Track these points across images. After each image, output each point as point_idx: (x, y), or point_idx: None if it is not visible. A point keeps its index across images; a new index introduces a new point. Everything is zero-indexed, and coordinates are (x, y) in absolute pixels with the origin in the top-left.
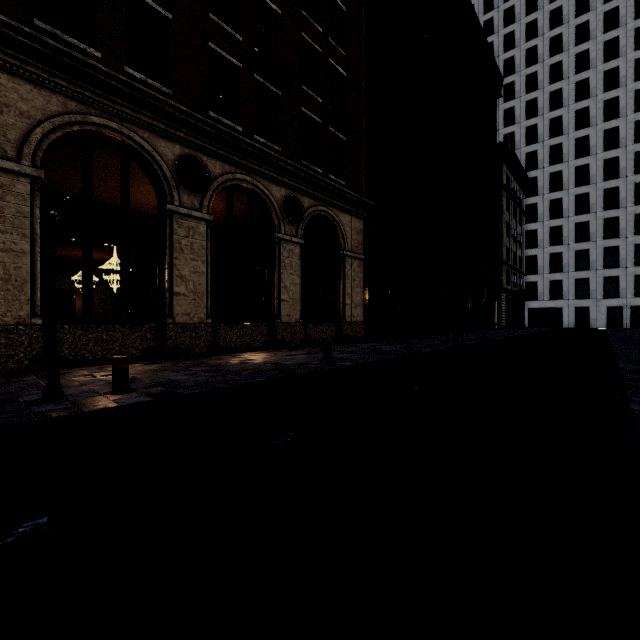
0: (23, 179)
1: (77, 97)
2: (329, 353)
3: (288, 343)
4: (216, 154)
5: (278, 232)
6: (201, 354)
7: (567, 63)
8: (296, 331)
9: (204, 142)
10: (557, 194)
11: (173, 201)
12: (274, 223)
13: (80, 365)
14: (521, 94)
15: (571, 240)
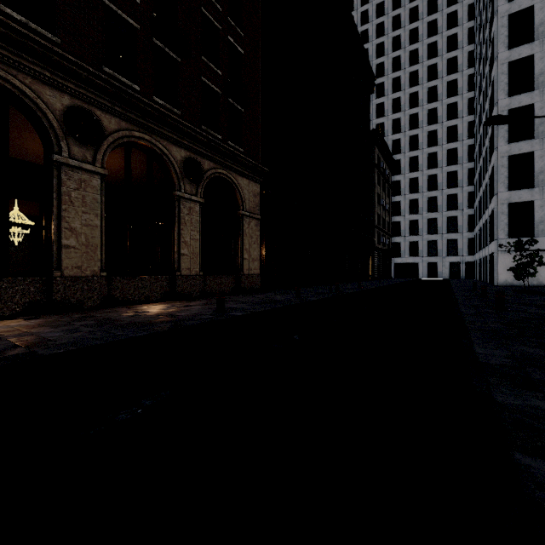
0: None
1: None
2: (222, 304)
3: (188, 294)
4: (111, 110)
5: (178, 190)
6: (94, 307)
7: (422, 72)
8: (196, 283)
9: (97, 96)
10: (415, 174)
11: (61, 152)
12: (174, 182)
13: None
14: (389, 93)
15: (425, 210)
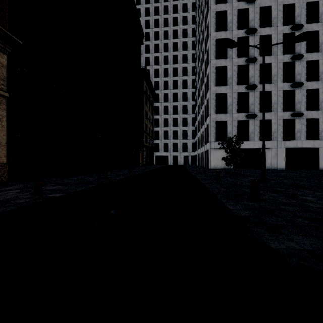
0: None
1: None
2: None
3: None
4: None
5: None
6: None
7: (170, 45)
8: None
9: None
10: (166, 103)
11: None
12: None
13: None
14: (152, 52)
15: (171, 125)
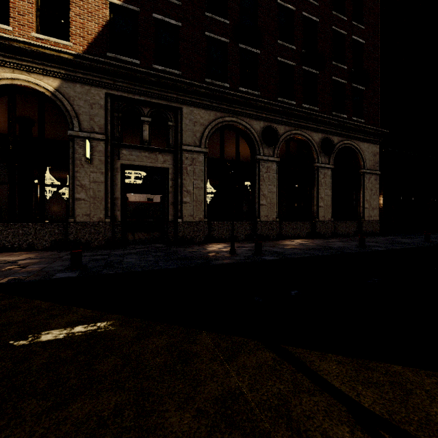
0: (201, 154)
1: (220, 110)
2: (363, 241)
3: (323, 234)
4: (281, 122)
5: (317, 162)
6: (273, 239)
7: None
8: (328, 226)
9: (275, 116)
10: None
11: (260, 153)
12: (314, 157)
13: (220, 241)
14: None
15: None
